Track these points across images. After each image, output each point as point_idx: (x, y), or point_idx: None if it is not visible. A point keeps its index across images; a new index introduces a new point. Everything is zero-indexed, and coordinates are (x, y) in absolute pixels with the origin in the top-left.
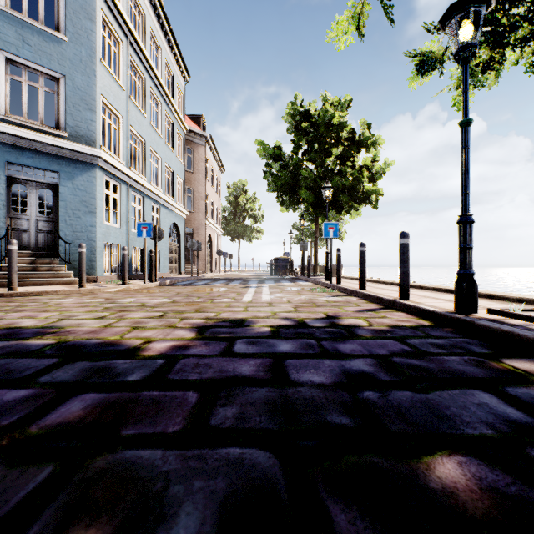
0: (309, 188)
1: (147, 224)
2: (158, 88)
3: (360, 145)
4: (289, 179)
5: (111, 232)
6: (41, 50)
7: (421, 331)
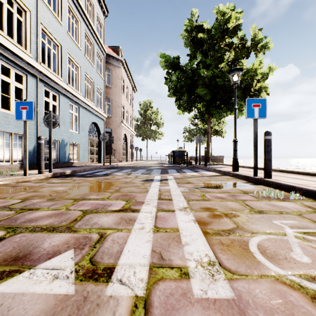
0: (207, 85)
1: (27, 103)
2: (77, 7)
3: (250, 49)
4: (187, 81)
5: (10, 120)
6: None
7: None
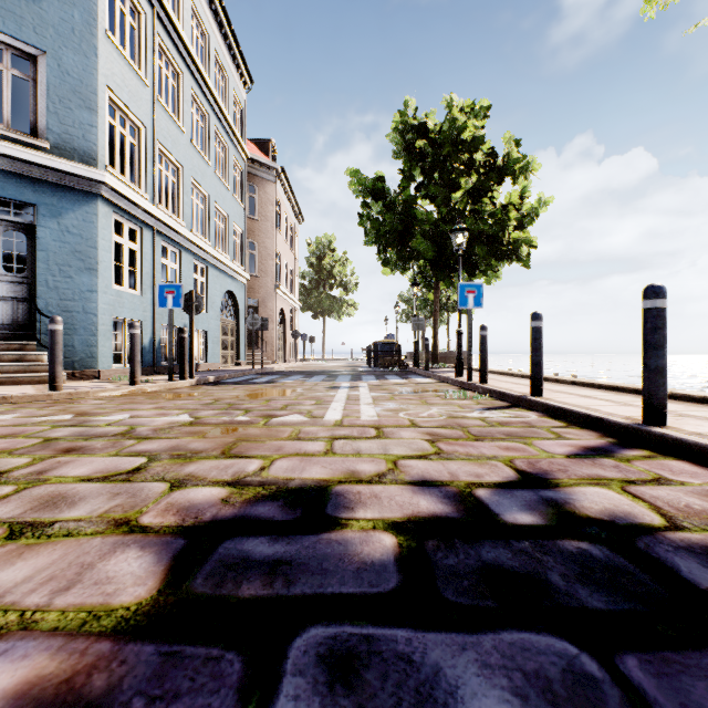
0: (427, 237)
1: (174, 286)
2: (205, 92)
3: (503, 172)
4: (396, 224)
5: (125, 301)
6: (5, 8)
7: None
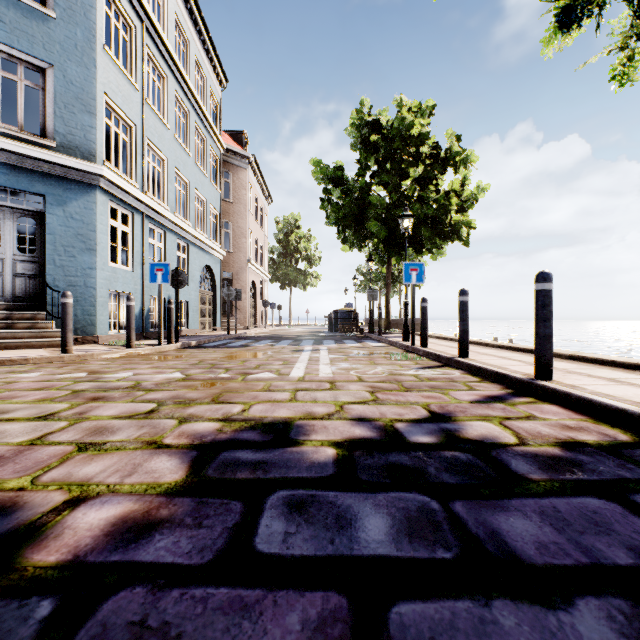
0: (380, 220)
1: (163, 264)
2: (186, 93)
3: (446, 164)
4: (353, 208)
5: (119, 276)
6: (19, 29)
7: (637, 463)
